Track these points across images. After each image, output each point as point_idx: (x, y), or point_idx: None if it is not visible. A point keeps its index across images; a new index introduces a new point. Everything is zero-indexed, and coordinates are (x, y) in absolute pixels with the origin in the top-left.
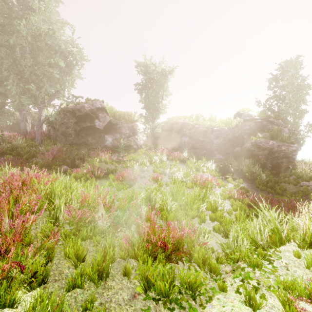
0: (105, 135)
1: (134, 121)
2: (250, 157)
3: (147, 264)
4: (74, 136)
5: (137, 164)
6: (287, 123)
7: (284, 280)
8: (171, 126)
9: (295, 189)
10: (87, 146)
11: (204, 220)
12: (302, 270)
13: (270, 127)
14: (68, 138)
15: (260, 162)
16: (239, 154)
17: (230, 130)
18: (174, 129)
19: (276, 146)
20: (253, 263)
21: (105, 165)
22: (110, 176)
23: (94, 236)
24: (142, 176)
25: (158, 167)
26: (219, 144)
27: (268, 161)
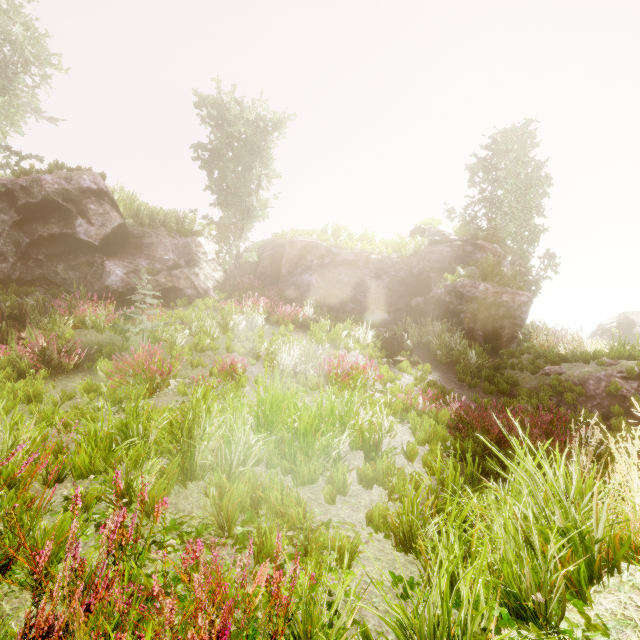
0: (106, 259)
1: (191, 234)
2: (444, 317)
3: None
4: (13, 259)
5: (186, 333)
6: (506, 252)
7: None
8: (281, 251)
9: (536, 382)
10: (55, 287)
11: (341, 486)
12: None
13: (479, 258)
14: None
15: (462, 327)
16: (422, 311)
17: (403, 261)
18: (287, 257)
19: (492, 294)
20: None
21: (96, 335)
22: (102, 364)
23: None
24: (195, 362)
25: (243, 340)
26: (382, 290)
27: (477, 324)
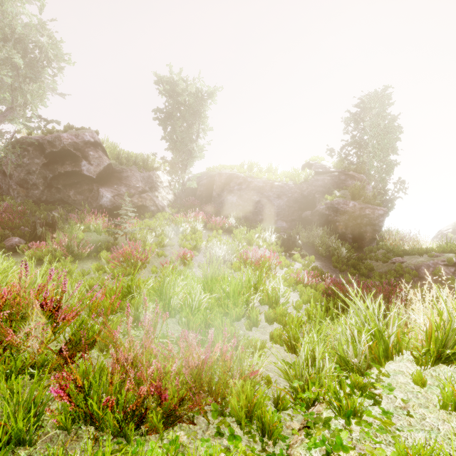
0: (100, 187)
1: (153, 169)
2: (324, 225)
3: (124, 436)
4: (42, 188)
5: (153, 235)
6: (370, 179)
7: (413, 449)
8: (212, 180)
9: (385, 268)
10: (68, 206)
11: (255, 322)
12: (433, 412)
13: (350, 184)
14: (32, 191)
15: (337, 232)
16: (309, 221)
17: (296, 186)
18: (217, 184)
19: (358, 209)
20: (346, 410)
21: (97, 236)
22: (103, 254)
23: (3, 379)
24: (160, 253)
25: (189, 240)
26: (282, 206)
27: (348, 229)
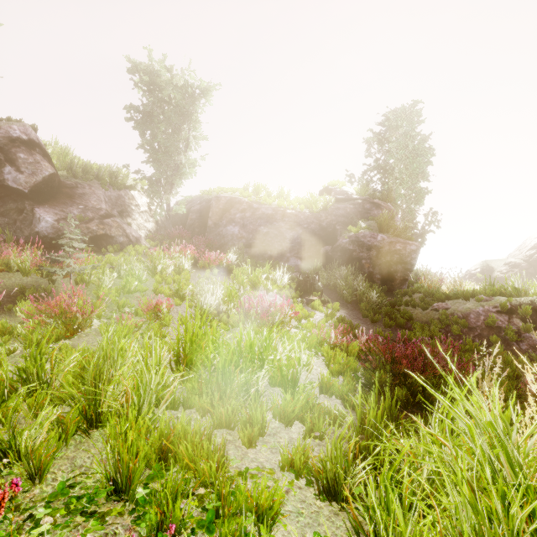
0: (36, 207)
1: (125, 187)
2: (348, 263)
3: None
4: None
5: (114, 275)
6: (397, 210)
7: None
8: (208, 205)
9: (427, 317)
10: None
11: (260, 426)
12: None
13: (376, 214)
14: None
15: (363, 271)
16: (329, 258)
17: (314, 215)
18: (213, 210)
19: (387, 243)
20: None
21: (21, 277)
22: (22, 306)
23: None
24: (121, 303)
25: (170, 282)
26: (296, 240)
27: (376, 269)
